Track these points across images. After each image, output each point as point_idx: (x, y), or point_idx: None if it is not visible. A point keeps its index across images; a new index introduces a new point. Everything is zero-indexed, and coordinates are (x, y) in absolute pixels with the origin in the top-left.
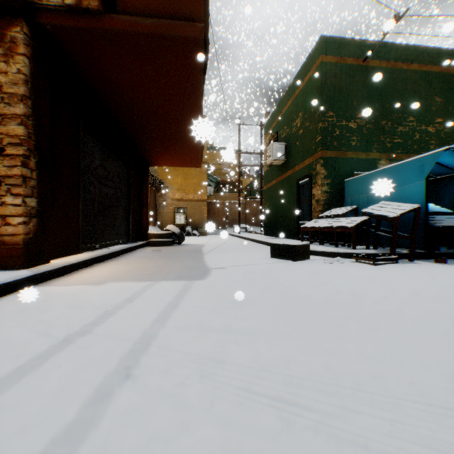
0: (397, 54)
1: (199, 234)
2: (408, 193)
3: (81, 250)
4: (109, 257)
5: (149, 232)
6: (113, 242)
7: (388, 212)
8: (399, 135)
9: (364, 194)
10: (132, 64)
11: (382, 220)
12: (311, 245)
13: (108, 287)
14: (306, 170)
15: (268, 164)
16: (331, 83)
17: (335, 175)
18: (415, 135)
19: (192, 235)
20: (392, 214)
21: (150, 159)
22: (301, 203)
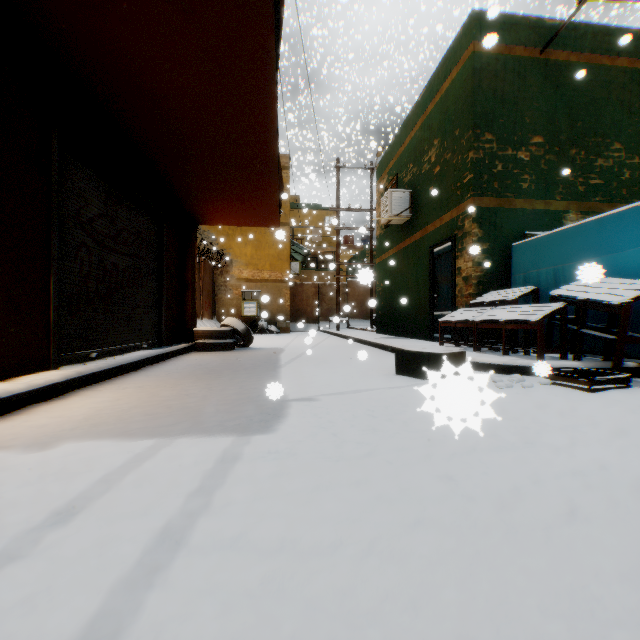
0: (595, 41)
1: (279, 331)
2: (638, 262)
3: (54, 364)
4: (113, 375)
5: (195, 329)
6: (130, 347)
7: (606, 295)
8: (597, 172)
9: (548, 265)
10: (133, 2)
11: (594, 309)
12: (458, 350)
13: (55, 457)
14: (445, 230)
15: (382, 225)
16: (489, 87)
17: (495, 237)
18: (623, 173)
19: (268, 332)
20: (617, 299)
21: (197, 212)
22: (436, 282)
